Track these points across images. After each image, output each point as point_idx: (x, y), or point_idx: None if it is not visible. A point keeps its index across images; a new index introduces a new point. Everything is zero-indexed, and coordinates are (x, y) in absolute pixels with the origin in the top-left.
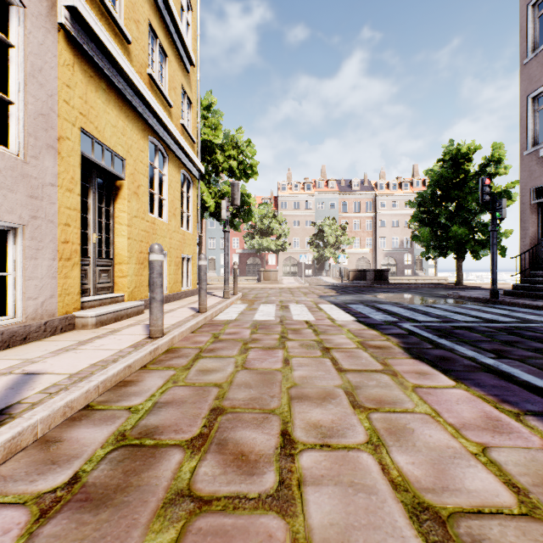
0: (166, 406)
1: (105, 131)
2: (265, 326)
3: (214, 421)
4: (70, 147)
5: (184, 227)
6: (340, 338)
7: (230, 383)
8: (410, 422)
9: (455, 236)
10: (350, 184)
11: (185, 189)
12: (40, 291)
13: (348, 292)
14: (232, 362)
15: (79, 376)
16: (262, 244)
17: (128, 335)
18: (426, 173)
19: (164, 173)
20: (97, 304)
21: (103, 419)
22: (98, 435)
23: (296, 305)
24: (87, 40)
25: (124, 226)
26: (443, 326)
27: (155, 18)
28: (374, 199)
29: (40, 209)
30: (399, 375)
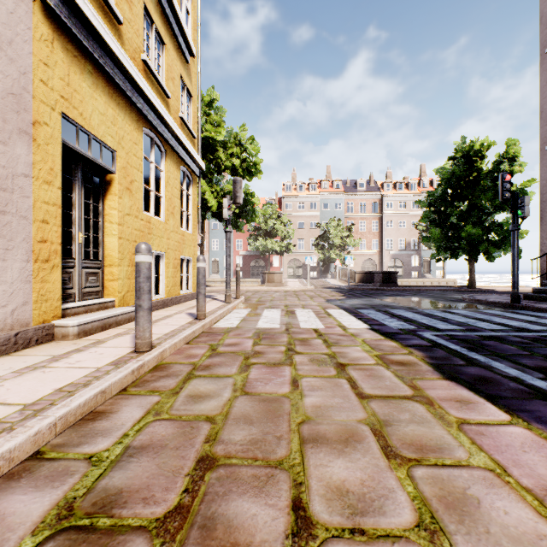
0: (139, 454)
1: (92, 119)
2: (269, 335)
3: (200, 481)
4: (49, 133)
5: (183, 227)
6: (355, 352)
7: (225, 416)
8: (469, 484)
9: (467, 236)
10: (356, 184)
11: (184, 187)
12: (9, 297)
13: (356, 295)
14: (230, 384)
15: (34, 408)
16: (266, 246)
17: (112, 348)
18: (436, 171)
19: (161, 169)
20: (83, 310)
21: (50, 477)
22: (35, 508)
23: (302, 309)
24: (69, 14)
25: (114, 225)
26: (469, 335)
27: (151, 1)
28: (380, 200)
29: (9, 202)
30: (435, 404)
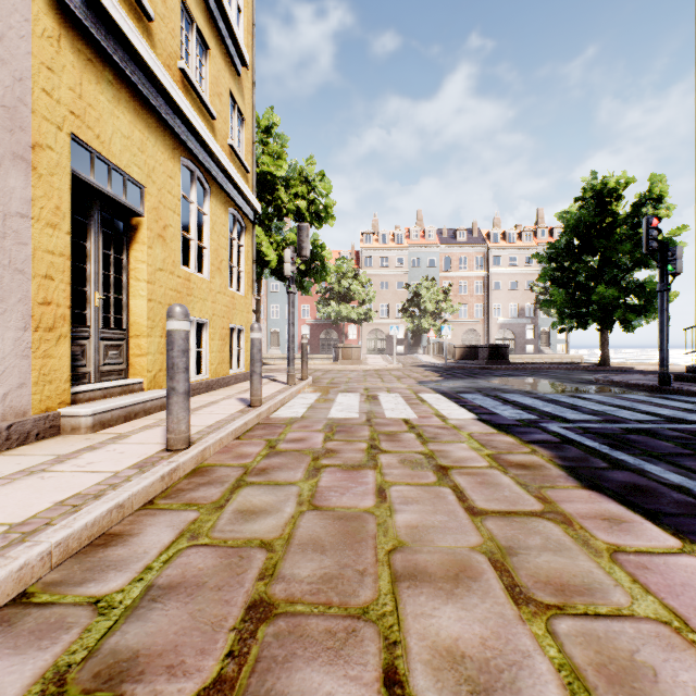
0: (166, 597)
1: (112, 143)
2: (345, 427)
3: (250, 639)
4: (54, 160)
5: (234, 287)
6: (460, 450)
7: (287, 541)
8: (638, 645)
9: (599, 300)
10: (455, 234)
11: (235, 235)
12: None
13: (456, 375)
14: (294, 495)
15: (24, 529)
16: (340, 313)
17: (137, 445)
18: (559, 217)
19: (204, 211)
20: (100, 395)
21: (36, 632)
22: (10, 682)
23: (388, 394)
24: (82, 3)
25: (143, 283)
26: (608, 428)
27: None
28: (486, 254)
29: None
30: (575, 523)
